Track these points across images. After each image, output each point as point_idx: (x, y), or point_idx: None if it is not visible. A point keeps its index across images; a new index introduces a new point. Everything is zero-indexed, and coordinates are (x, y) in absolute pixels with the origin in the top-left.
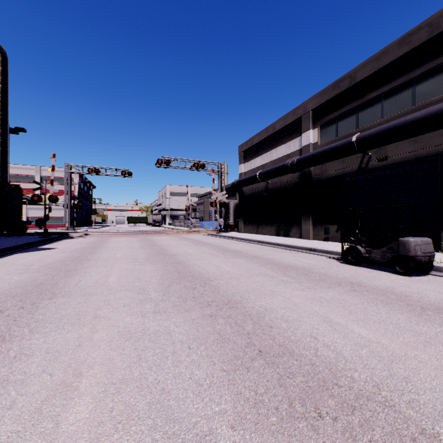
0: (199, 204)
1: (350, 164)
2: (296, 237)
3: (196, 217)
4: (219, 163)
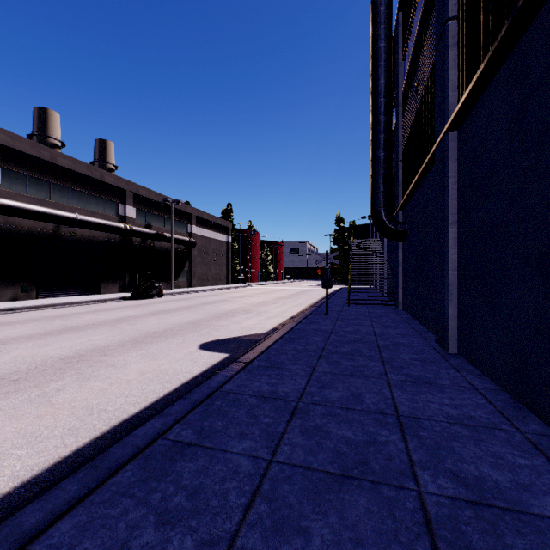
0: None
1: (46, 228)
2: None
3: None
4: None
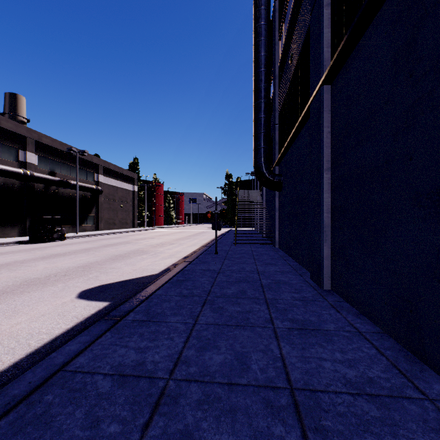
0: None
1: None
2: None
3: None
4: None
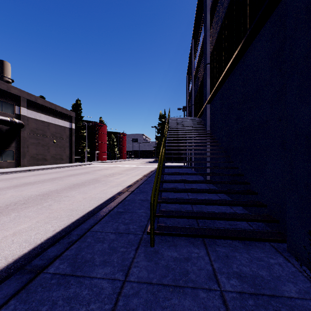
0: None
1: None
2: None
3: None
4: None
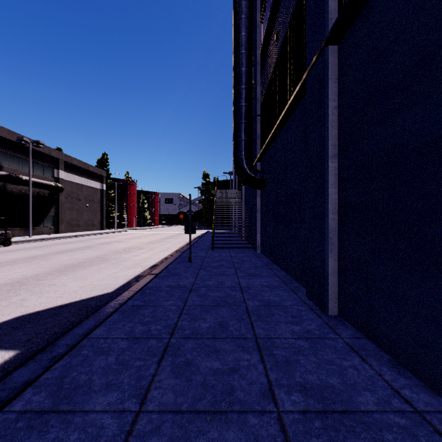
0: None
1: None
2: None
3: None
4: None
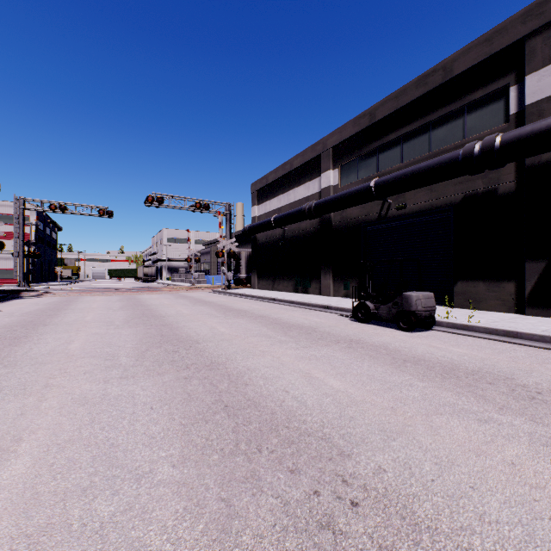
0: (205, 254)
1: (371, 211)
2: (316, 293)
3: (201, 270)
4: (228, 203)
